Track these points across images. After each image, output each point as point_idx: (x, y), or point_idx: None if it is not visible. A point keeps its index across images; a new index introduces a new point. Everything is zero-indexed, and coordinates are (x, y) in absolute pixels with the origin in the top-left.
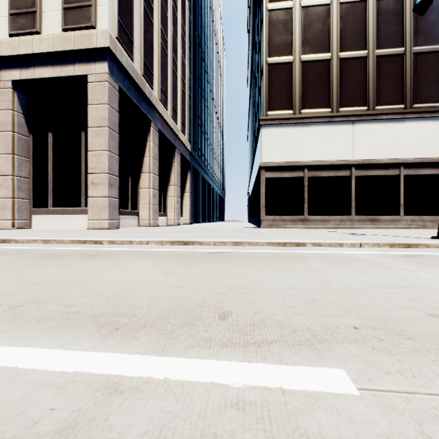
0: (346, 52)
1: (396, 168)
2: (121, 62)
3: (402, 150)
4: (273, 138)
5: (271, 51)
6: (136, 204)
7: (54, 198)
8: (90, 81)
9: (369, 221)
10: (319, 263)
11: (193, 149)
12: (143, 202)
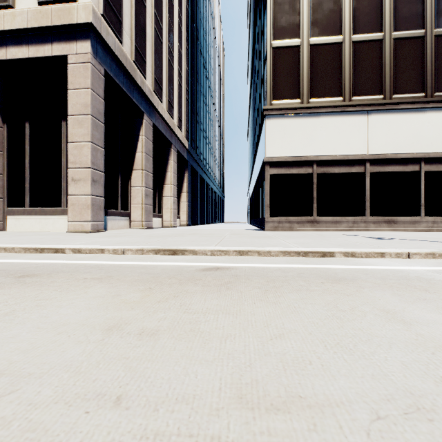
0: (359, 34)
1: (415, 163)
2: (107, 43)
3: (422, 143)
4: (278, 130)
5: (276, 33)
6: (127, 203)
7: (31, 197)
8: (71, 63)
9: (385, 223)
10: (384, 293)
11: (190, 147)
12: (134, 202)
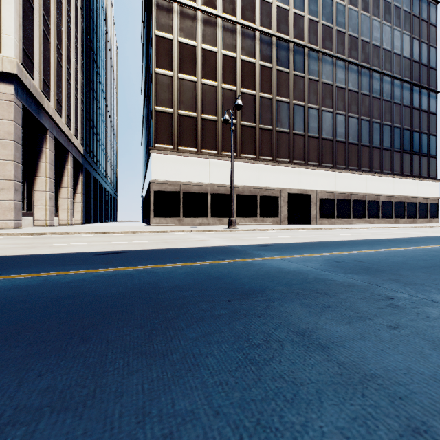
0: (205, 115)
1: None
2: (26, 84)
3: (235, 180)
4: (159, 163)
5: (158, 102)
6: (30, 205)
7: None
8: None
9: (218, 221)
10: (166, 235)
11: (85, 152)
12: (38, 204)
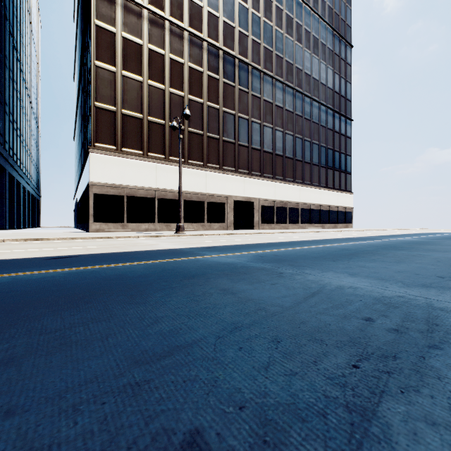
0: (152, 118)
1: None
2: None
3: (183, 185)
4: (100, 164)
5: (98, 98)
6: None
7: None
8: None
9: (166, 227)
10: (112, 241)
11: None
12: None
